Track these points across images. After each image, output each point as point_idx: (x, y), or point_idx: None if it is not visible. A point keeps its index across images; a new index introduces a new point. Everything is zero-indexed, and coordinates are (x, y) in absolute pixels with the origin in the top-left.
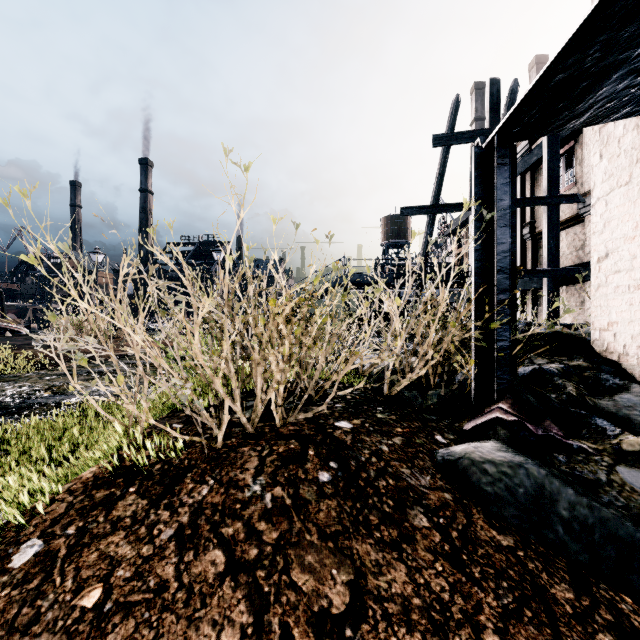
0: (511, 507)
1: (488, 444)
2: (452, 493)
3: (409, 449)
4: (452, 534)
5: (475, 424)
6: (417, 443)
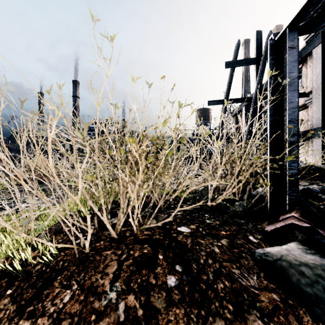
0: None
1: (294, 246)
2: (277, 293)
3: (234, 249)
4: None
5: (275, 227)
6: (238, 244)
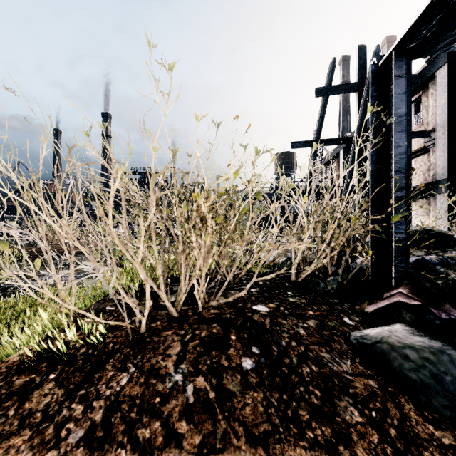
0: (440, 396)
1: (399, 327)
2: (375, 379)
3: (324, 332)
4: (390, 432)
5: (377, 307)
6: (330, 326)
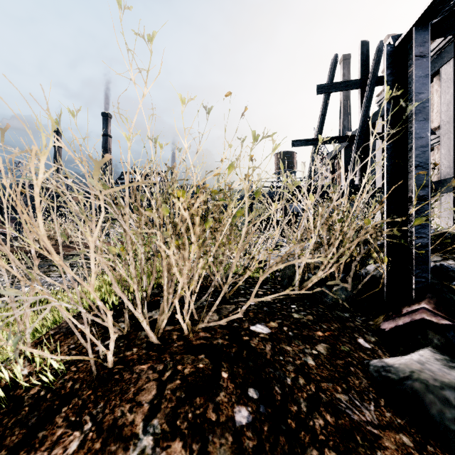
0: None
1: (430, 356)
2: (409, 433)
3: (337, 361)
4: None
5: (396, 325)
6: (343, 351)
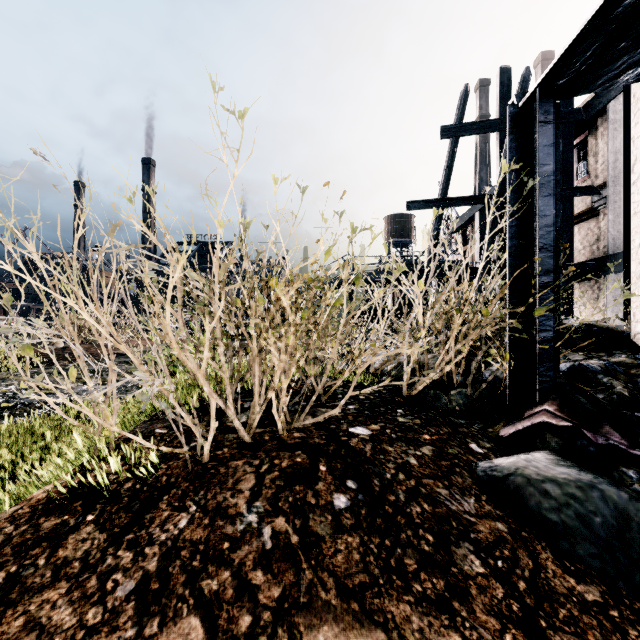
0: (587, 543)
1: (541, 456)
2: (506, 522)
3: (442, 462)
4: (518, 585)
5: (515, 430)
6: (450, 454)
